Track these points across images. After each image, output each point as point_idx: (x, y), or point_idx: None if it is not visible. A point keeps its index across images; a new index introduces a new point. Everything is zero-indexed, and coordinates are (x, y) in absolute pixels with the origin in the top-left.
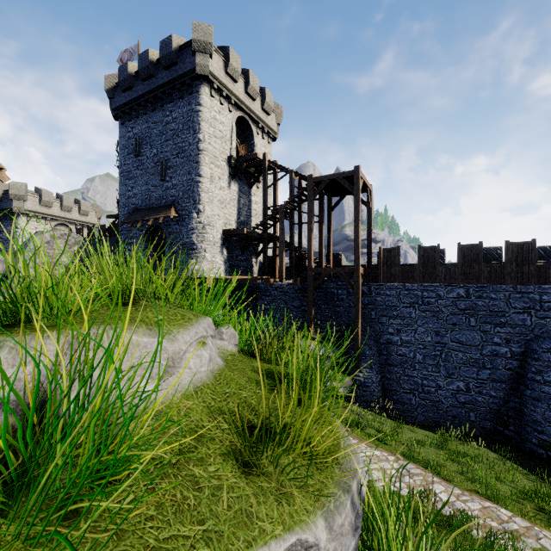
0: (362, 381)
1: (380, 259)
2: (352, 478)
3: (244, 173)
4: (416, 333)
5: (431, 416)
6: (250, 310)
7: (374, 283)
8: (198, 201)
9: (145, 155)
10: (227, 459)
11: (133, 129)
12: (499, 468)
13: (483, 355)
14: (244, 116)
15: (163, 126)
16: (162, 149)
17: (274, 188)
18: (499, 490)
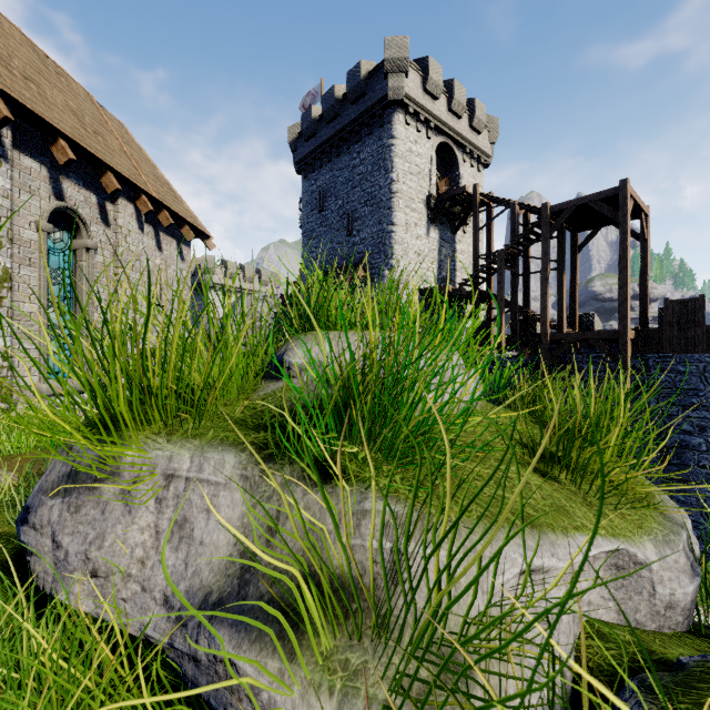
0: None
1: (665, 317)
2: (680, 526)
3: (446, 215)
4: None
5: None
6: None
7: (653, 354)
8: (390, 255)
9: (329, 209)
10: (524, 467)
11: (317, 181)
12: None
13: None
14: (447, 141)
15: (349, 172)
16: (348, 199)
17: (487, 230)
18: None
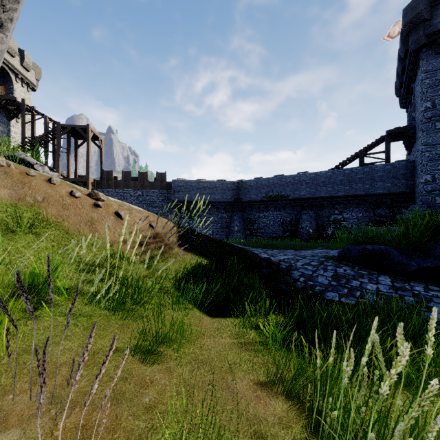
0: None
1: (103, 176)
2: None
3: (3, 108)
4: None
5: None
6: None
7: (100, 189)
8: None
9: None
10: None
11: None
12: None
13: None
14: (3, 66)
15: None
16: None
17: (32, 125)
18: None
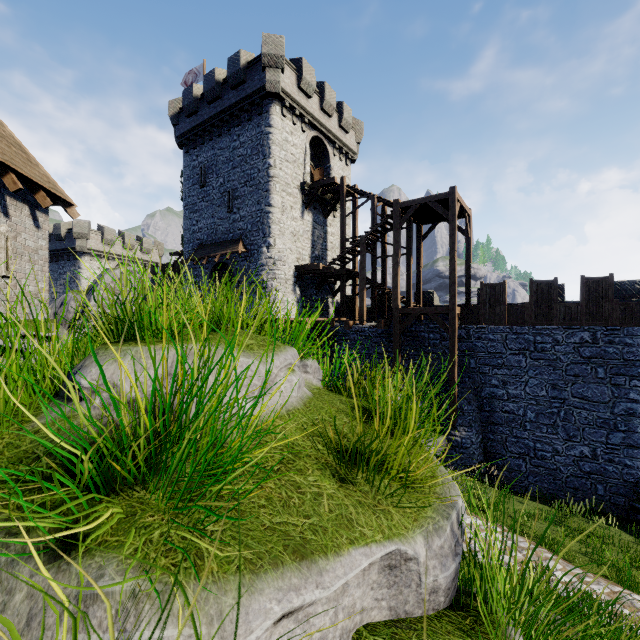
0: (459, 442)
1: (481, 297)
2: (451, 508)
3: (318, 201)
4: (526, 386)
5: (546, 487)
6: (326, 356)
7: (473, 326)
8: (268, 233)
9: (210, 185)
10: (324, 473)
11: (198, 157)
12: (636, 553)
13: (615, 415)
14: (319, 136)
15: (230, 153)
16: (229, 178)
17: (353, 217)
18: (634, 576)
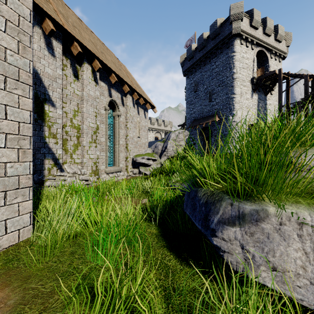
0: None
1: None
2: None
3: (261, 86)
4: None
5: None
6: None
7: None
8: (232, 109)
9: (199, 90)
10: None
11: (193, 78)
12: None
13: None
14: (262, 49)
15: (210, 72)
16: (209, 84)
17: (286, 92)
18: None
